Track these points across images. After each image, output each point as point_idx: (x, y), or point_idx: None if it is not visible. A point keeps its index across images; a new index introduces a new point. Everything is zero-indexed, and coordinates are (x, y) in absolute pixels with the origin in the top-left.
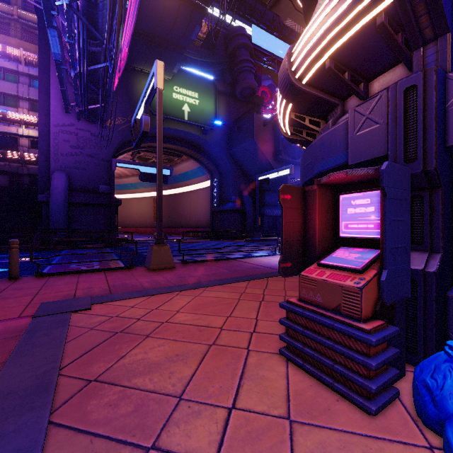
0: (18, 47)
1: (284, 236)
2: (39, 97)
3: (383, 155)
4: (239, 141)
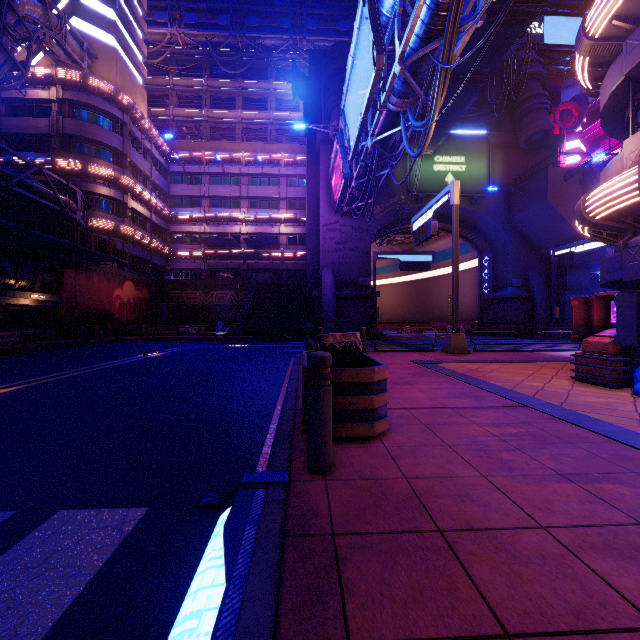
0: (278, 151)
1: (573, 322)
2: (307, 200)
3: None
4: (524, 206)
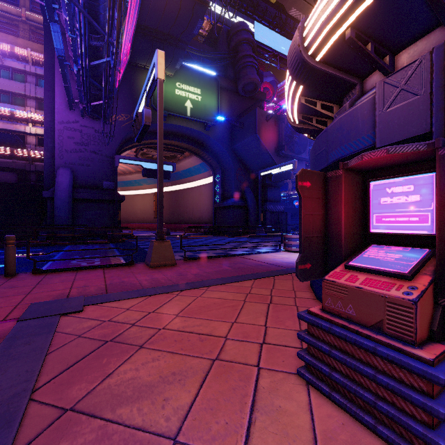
0: (26, 48)
1: (302, 231)
2: (44, 95)
3: (424, 132)
4: (241, 137)
